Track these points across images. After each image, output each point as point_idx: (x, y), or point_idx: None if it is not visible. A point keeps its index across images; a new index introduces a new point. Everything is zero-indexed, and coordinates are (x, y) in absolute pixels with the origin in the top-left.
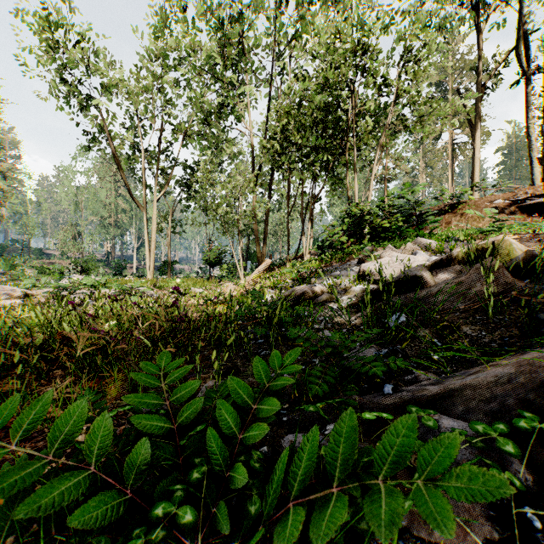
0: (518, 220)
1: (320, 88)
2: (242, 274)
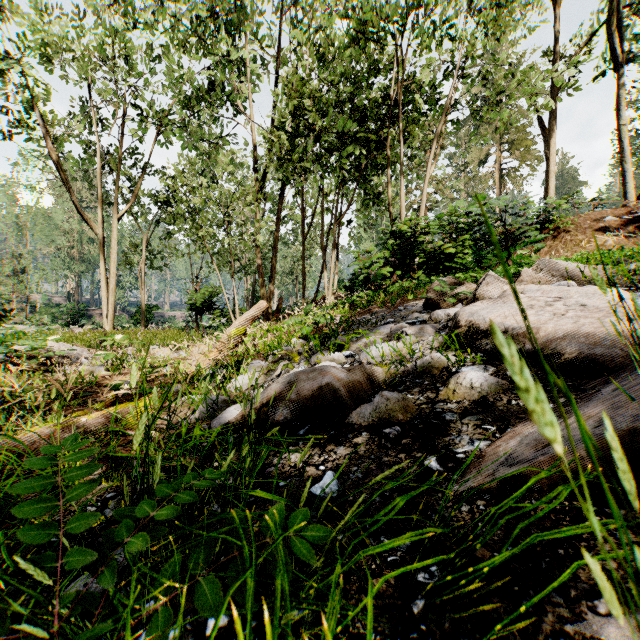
0: None
1: (351, 40)
2: None
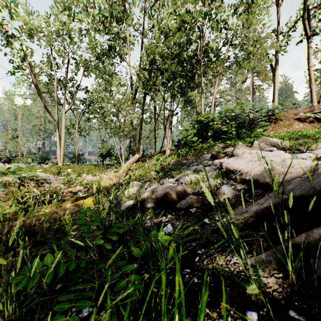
0: (316, 127)
1: (178, 29)
2: (123, 163)
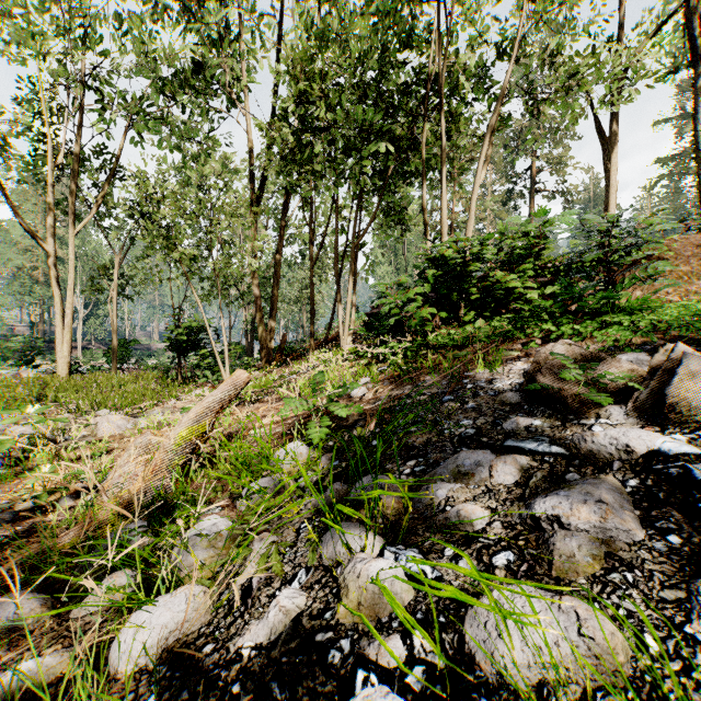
0: None
1: None
2: (227, 371)
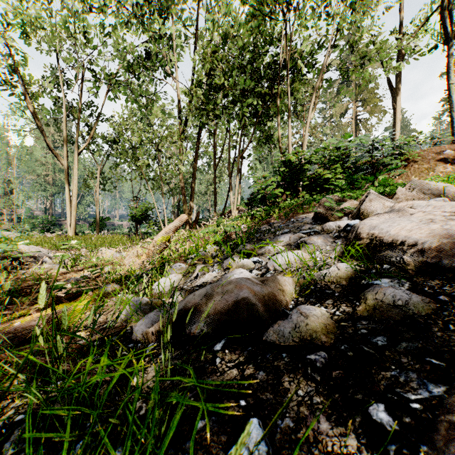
0: None
1: (251, 16)
2: None
